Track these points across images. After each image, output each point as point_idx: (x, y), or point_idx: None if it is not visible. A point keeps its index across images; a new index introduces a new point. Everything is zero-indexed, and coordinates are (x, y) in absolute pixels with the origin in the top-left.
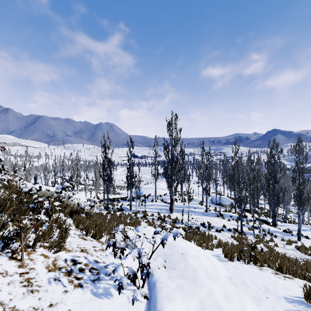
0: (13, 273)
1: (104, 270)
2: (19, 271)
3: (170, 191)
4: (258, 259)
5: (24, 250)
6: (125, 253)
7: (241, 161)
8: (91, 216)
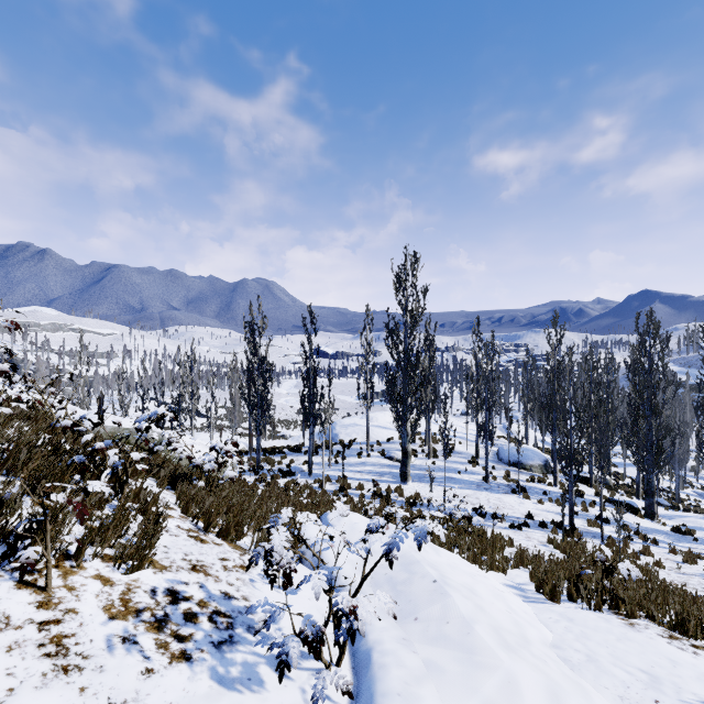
0: (23, 621)
1: (245, 618)
2: (38, 618)
3: (401, 433)
4: (622, 599)
5: (54, 565)
6: (296, 576)
7: (571, 363)
8: (219, 487)
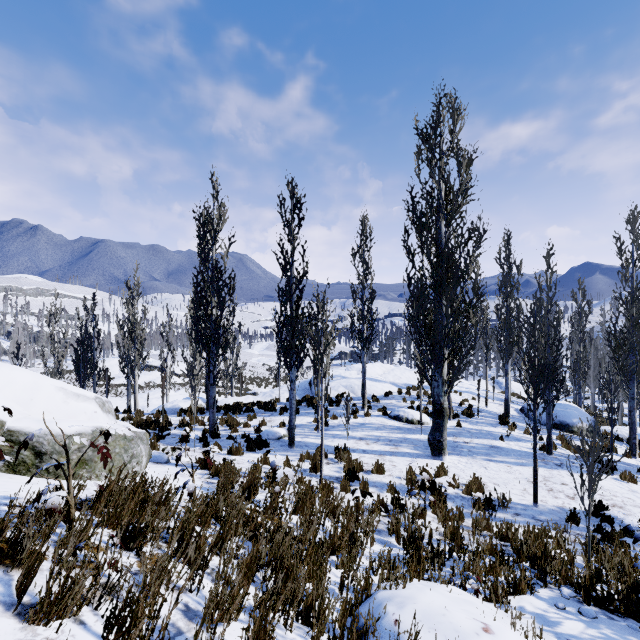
0: None
1: None
2: None
3: (432, 379)
4: None
5: None
6: None
7: None
8: None
